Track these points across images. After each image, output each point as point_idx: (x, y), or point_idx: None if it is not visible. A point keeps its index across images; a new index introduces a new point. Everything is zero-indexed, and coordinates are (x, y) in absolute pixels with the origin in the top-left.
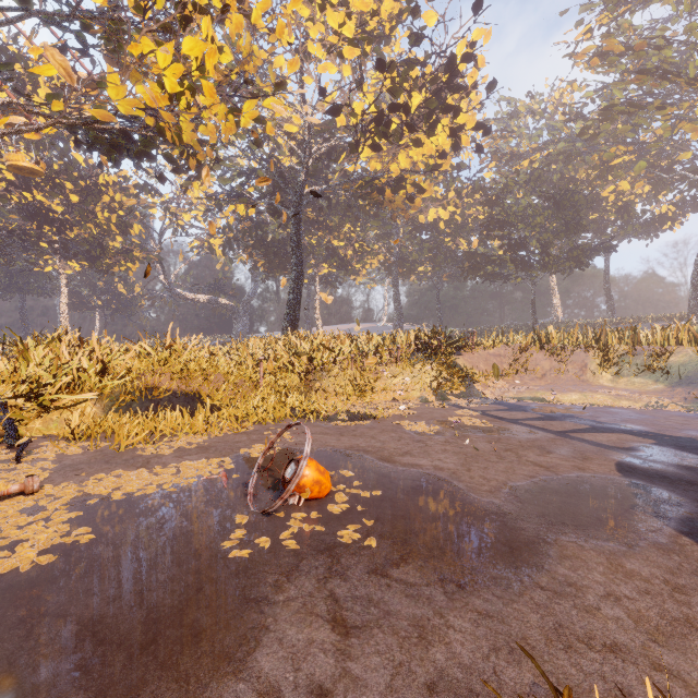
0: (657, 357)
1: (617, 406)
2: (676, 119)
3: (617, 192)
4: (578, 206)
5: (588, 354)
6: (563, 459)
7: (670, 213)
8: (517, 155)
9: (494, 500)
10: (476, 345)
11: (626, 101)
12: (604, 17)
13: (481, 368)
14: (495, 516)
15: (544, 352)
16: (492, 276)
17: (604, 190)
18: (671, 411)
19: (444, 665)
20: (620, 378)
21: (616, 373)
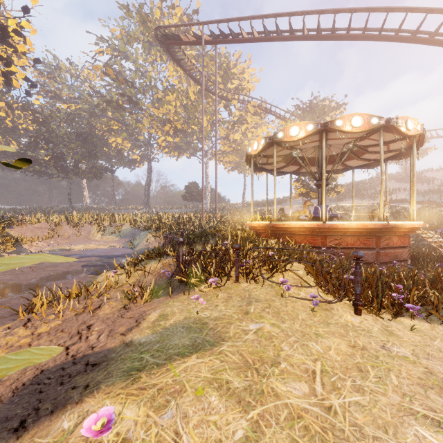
0: (118, 227)
1: (99, 248)
2: (137, 121)
3: (117, 142)
4: (97, 144)
5: (92, 226)
6: (63, 267)
7: (138, 159)
8: (60, 96)
9: (29, 281)
10: (24, 222)
11: (117, 103)
12: (109, 51)
13: (28, 235)
14: (29, 284)
15: (70, 226)
16: (40, 173)
17: (111, 139)
18: (117, 248)
19: (10, 305)
20: (104, 237)
21: (103, 234)
